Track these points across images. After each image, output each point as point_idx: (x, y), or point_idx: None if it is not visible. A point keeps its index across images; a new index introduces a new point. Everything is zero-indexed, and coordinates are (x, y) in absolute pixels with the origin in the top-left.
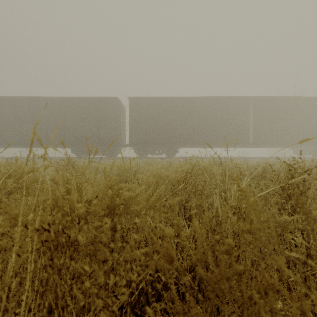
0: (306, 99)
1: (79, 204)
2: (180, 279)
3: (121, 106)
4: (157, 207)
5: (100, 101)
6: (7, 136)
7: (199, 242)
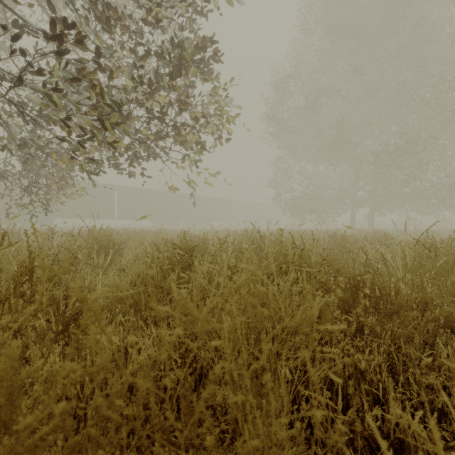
0: (152, 191)
1: None
2: None
3: None
4: None
5: None
6: None
7: None
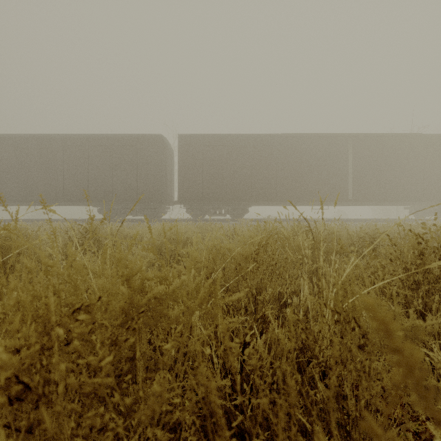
0: (428, 137)
1: (2, 354)
2: (246, 426)
3: (168, 147)
4: (209, 308)
5: (138, 141)
6: (8, 190)
7: (281, 437)
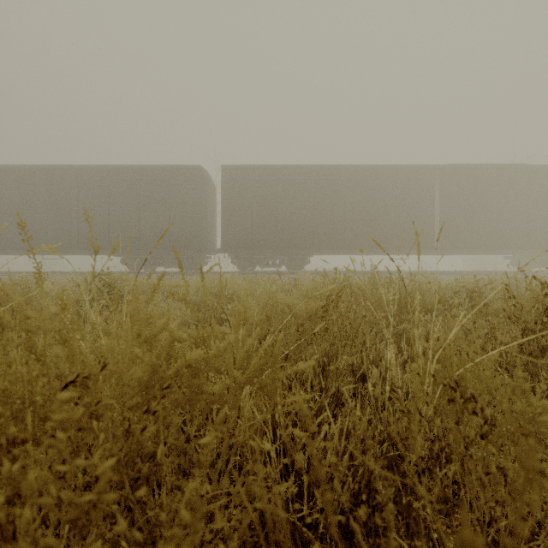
0: (534, 169)
1: None
2: None
3: (209, 182)
4: (265, 381)
5: (172, 173)
6: (8, 235)
7: None
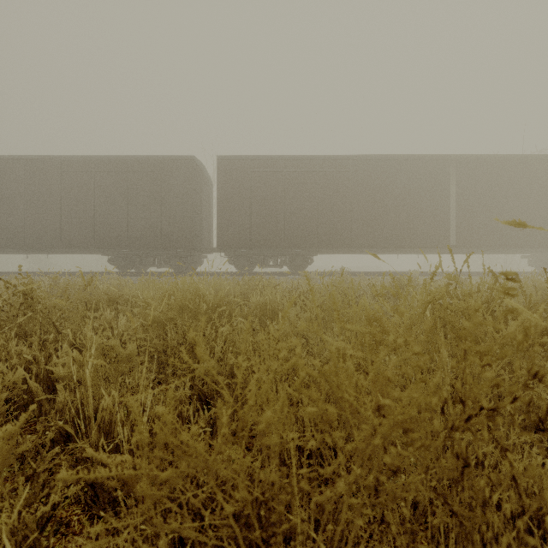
0: None
1: None
2: None
3: (204, 175)
4: None
5: (163, 165)
6: None
7: None
